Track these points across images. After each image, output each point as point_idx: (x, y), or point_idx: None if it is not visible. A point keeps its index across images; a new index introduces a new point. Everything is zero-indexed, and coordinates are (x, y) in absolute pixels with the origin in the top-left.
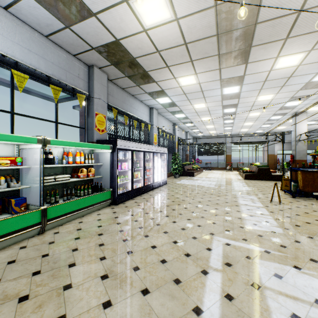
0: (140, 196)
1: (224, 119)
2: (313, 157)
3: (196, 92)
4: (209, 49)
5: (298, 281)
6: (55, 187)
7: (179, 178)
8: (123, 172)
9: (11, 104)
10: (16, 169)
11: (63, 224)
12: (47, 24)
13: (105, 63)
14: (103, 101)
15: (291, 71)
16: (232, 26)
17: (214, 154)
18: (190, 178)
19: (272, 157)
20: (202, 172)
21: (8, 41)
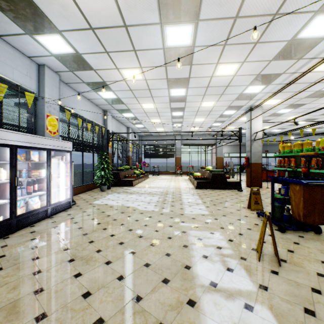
0: None
1: (172, 110)
2: (307, 158)
3: (114, 26)
4: None
5: None
6: None
7: (107, 191)
8: None
9: None
10: None
11: None
12: None
13: None
14: None
15: None
16: None
17: (163, 157)
18: (125, 190)
19: (220, 160)
20: (148, 178)
21: None
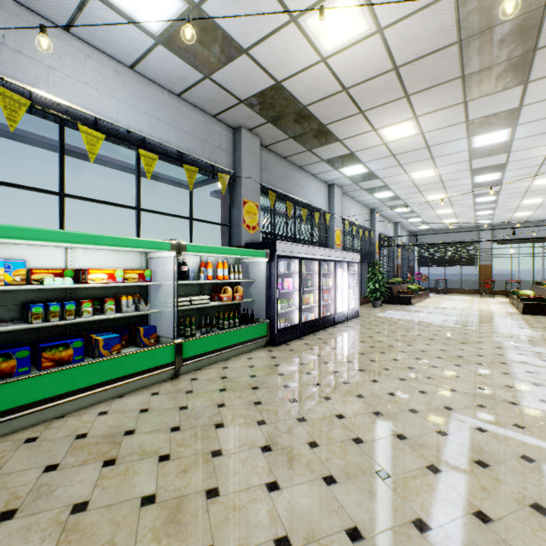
0: (313, 334)
1: (476, 196)
2: None
3: (416, 149)
4: (443, 69)
5: None
6: (189, 313)
7: (381, 308)
8: (286, 293)
9: (137, 196)
10: (144, 286)
11: (202, 369)
12: (180, 77)
13: (258, 121)
14: (255, 181)
15: None
16: (492, 19)
17: (454, 264)
18: (403, 308)
19: None
20: (429, 298)
21: (134, 111)
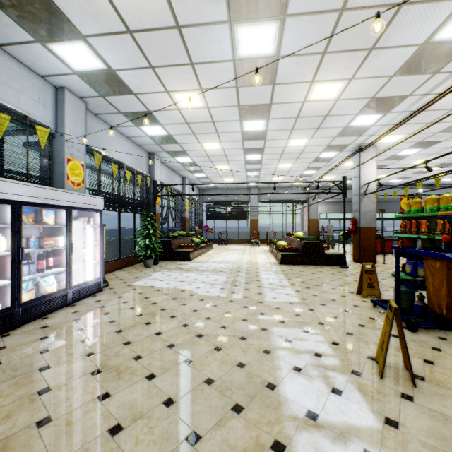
0: None
1: (246, 152)
2: (451, 220)
3: (162, 28)
4: None
5: None
6: None
7: (154, 267)
8: None
9: None
10: None
11: None
12: None
13: None
14: None
15: None
16: None
17: (233, 218)
18: (179, 266)
19: (314, 223)
20: (212, 249)
21: None
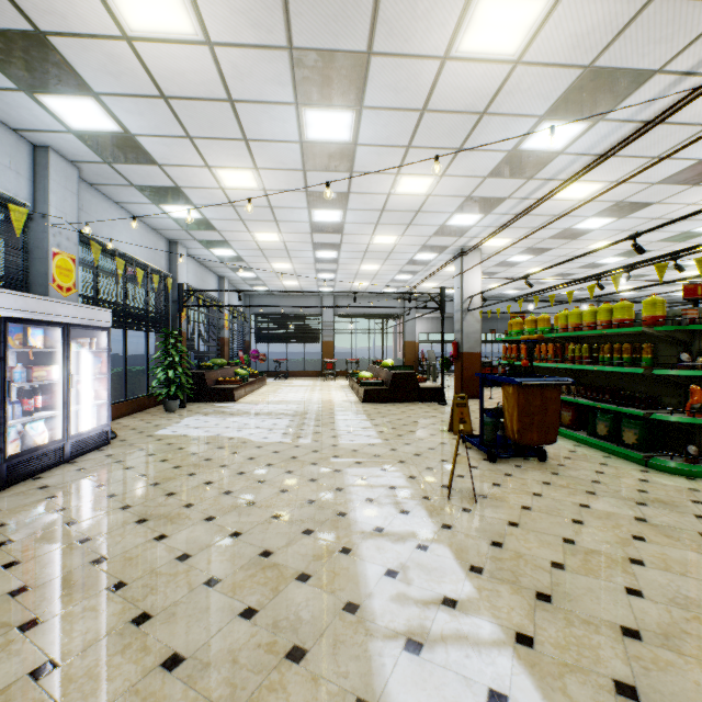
0: None
1: (317, 247)
2: (530, 344)
3: (209, 99)
4: None
5: None
6: None
7: (181, 412)
8: None
9: None
10: None
11: None
12: None
13: None
14: None
15: (493, 85)
16: None
17: (297, 340)
18: (219, 409)
19: (411, 348)
20: (265, 386)
21: None
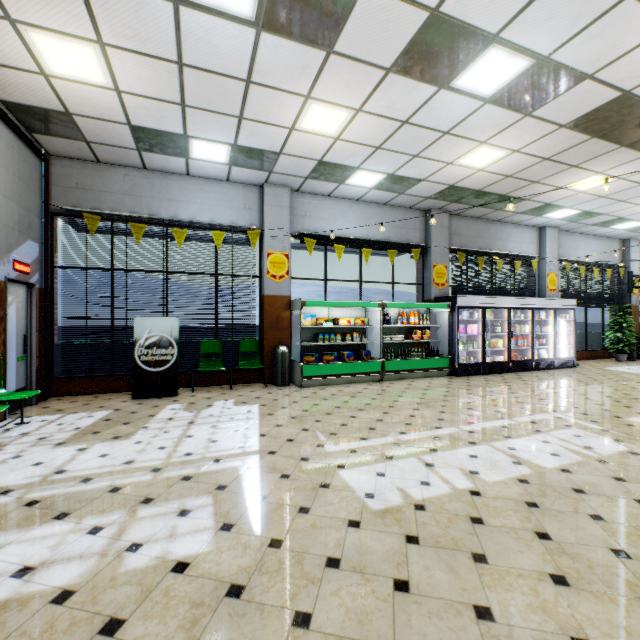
0: (499, 374)
1: None
2: None
3: (628, 188)
4: (596, 149)
5: (593, 441)
6: (391, 347)
7: (627, 362)
8: (472, 337)
9: (360, 274)
10: (364, 328)
11: (397, 380)
12: (385, 197)
13: (443, 204)
14: (443, 247)
15: None
16: (613, 123)
17: None
18: None
19: None
20: None
21: (358, 225)
